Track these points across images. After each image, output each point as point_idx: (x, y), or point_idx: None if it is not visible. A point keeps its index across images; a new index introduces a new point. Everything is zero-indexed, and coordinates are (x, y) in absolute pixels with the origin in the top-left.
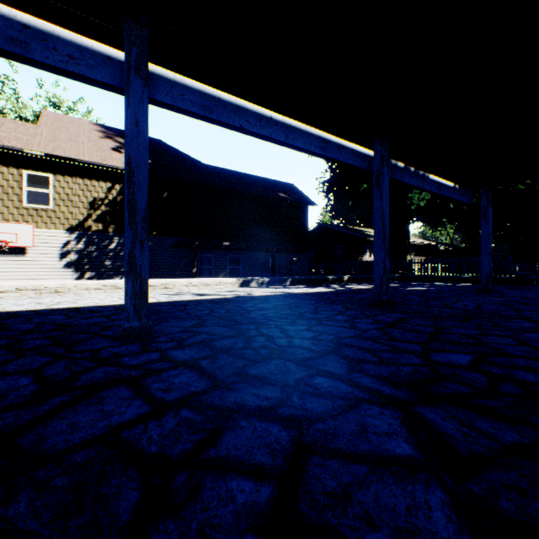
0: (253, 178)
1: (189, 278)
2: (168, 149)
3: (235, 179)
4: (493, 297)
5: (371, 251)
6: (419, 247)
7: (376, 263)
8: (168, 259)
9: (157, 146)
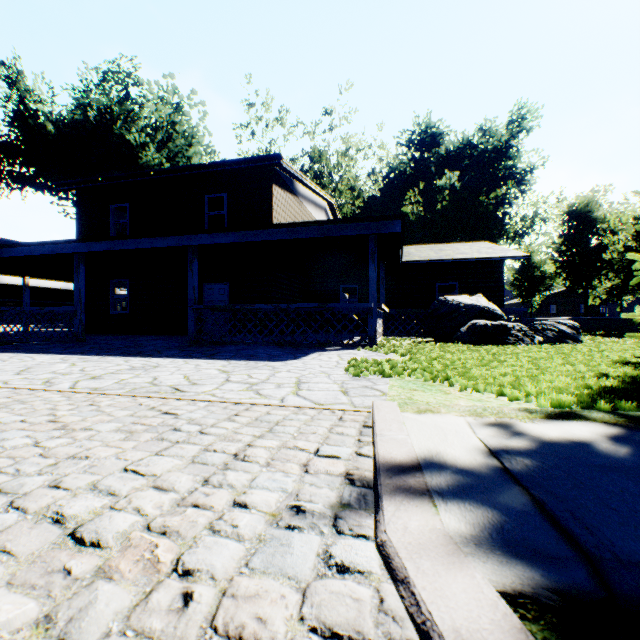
0: None
1: None
2: None
3: None
4: None
5: None
6: None
7: None
8: None
9: None
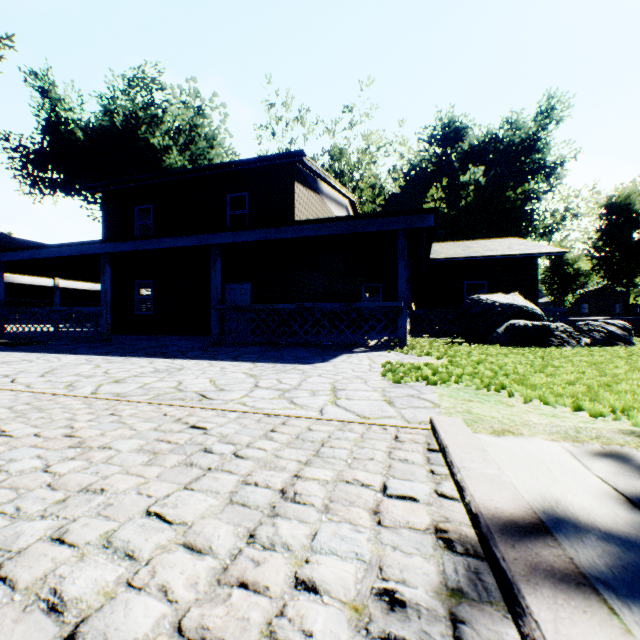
0: None
1: None
2: None
3: None
4: None
5: None
6: None
7: None
8: None
9: None
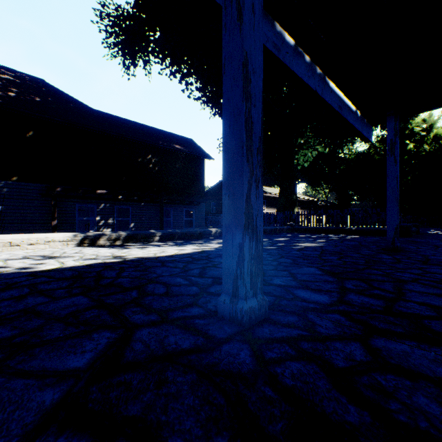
0: (149, 129)
1: (65, 231)
2: (48, 88)
3: (126, 127)
4: (427, 265)
5: (265, 205)
6: (304, 202)
7: (228, 204)
8: (35, 209)
9: (34, 83)
